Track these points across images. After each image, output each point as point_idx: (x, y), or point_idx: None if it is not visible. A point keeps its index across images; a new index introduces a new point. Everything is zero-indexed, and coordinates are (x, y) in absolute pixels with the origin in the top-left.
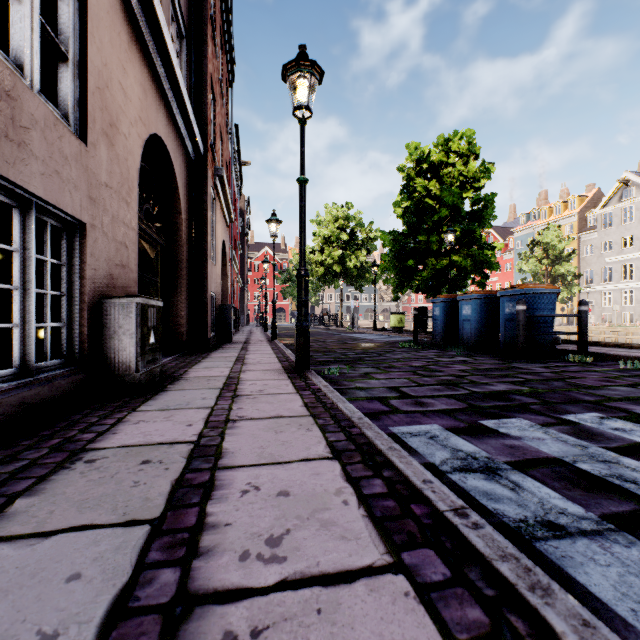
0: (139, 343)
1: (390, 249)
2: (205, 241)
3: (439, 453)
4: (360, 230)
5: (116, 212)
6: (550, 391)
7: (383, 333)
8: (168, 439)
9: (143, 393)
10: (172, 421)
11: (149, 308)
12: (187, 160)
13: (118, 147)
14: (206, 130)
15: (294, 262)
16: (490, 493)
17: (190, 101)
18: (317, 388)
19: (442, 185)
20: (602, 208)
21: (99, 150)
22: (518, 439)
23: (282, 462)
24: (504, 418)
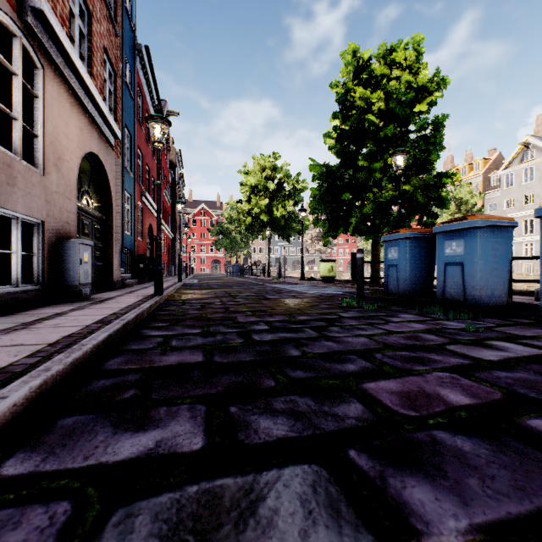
0: None
1: (321, 184)
2: None
3: None
4: (287, 181)
5: None
6: None
7: (312, 283)
8: None
9: None
10: None
11: None
12: None
13: None
14: None
15: (226, 215)
16: None
17: None
18: None
19: (388, 96)
20: (505, 169)
21: None
22: None
23: None
24: None
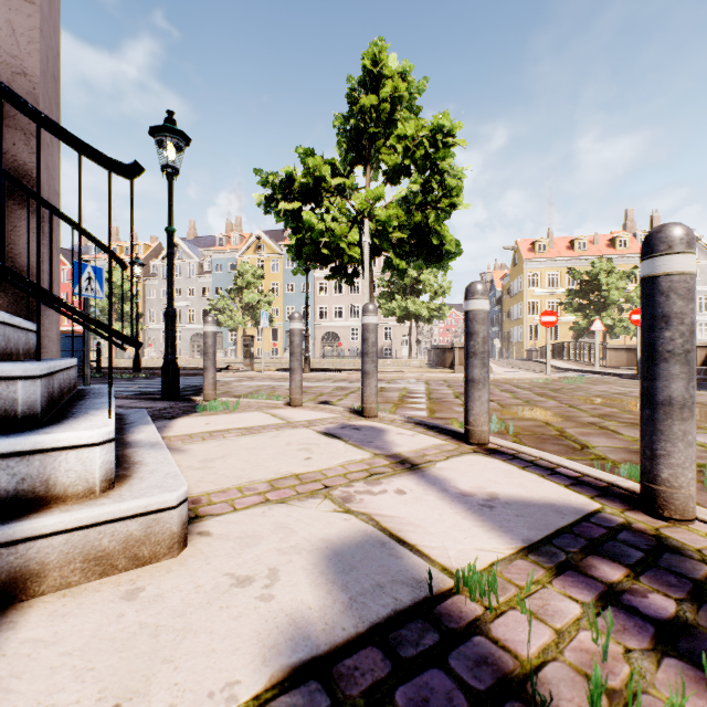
0: None
1: None
2: None
3: None
4: None
5: None
6: None
7: None
8: None
9: None
10: None
11: None
12: None
13: None
14: None
15: None
16: None
17: None
18: None
19: None
20: (162, 260)
21: None
22: None
23: None
24: None
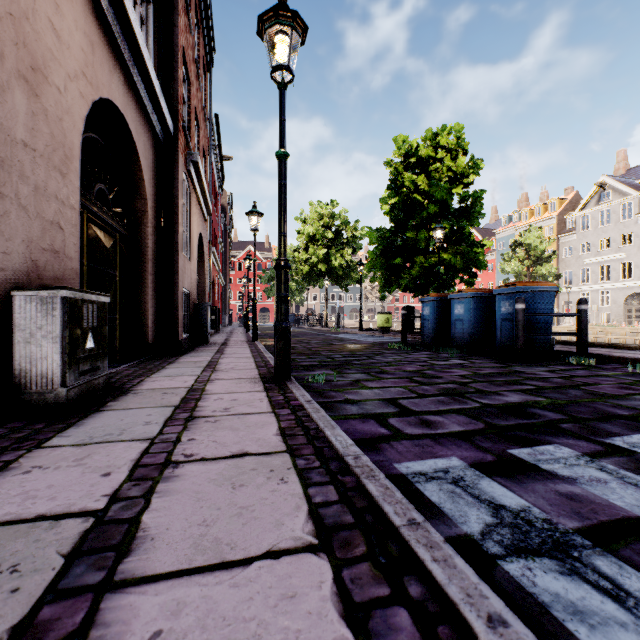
0: (66, 349)
1: (377, 246)
2: (176, 232)
3: (474, 513)
4: (345, 228)
5: (43, 182)
6: (572, 402)
7: (369, 333)
8: (57, 507)
9: (69, 415)
10: (83, 467)
11: (85, 304)
12: (154, 140)
13: (46, 100)
14: (177, 108)
15: None
16: (585, 611)
17: (158, 75)
18: (298, 404)
19: (431, 180)
20: (580, 211)
21: (12, 96)
22: (572, 482)
23: (231, 562)
24: (538, 445)
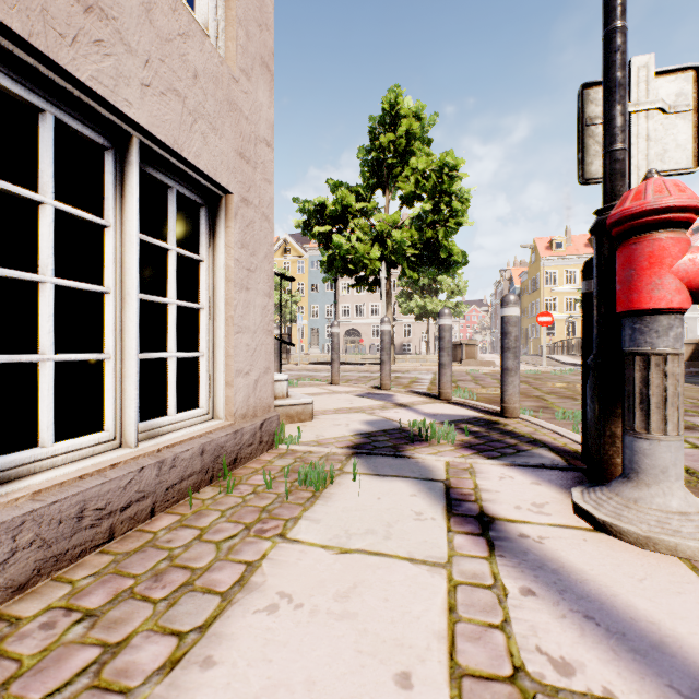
0: None
1: None
2: None
3: None
4: None
5: None
6: None
7: None
8: None
9: None
10: None
11: None
12: None
13: None
14: None
15: None
16: None
17: None
18: None
19: None
20: None
21: None
22: None
23: None
24: None
